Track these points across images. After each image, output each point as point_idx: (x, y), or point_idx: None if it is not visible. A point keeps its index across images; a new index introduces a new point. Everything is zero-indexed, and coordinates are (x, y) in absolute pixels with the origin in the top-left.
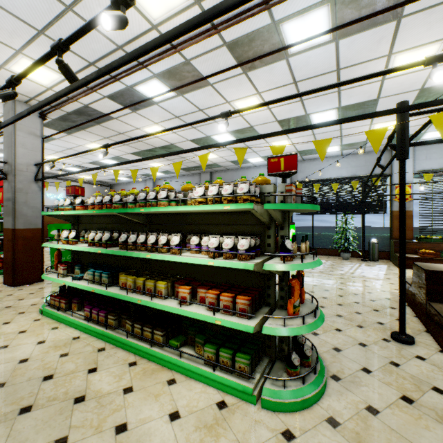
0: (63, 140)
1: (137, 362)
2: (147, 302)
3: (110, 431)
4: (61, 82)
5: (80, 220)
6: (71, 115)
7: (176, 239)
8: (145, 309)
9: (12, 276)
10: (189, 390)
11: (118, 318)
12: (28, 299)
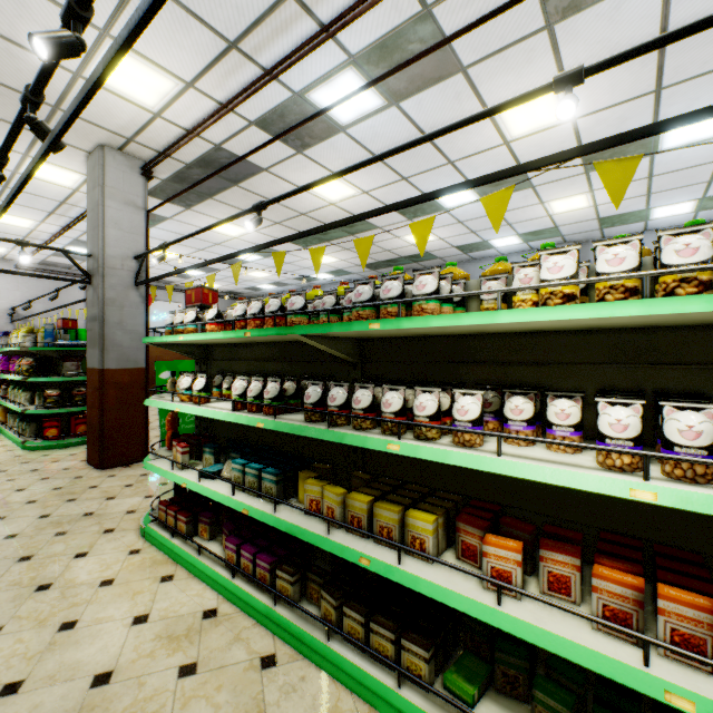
0: (178, 221)
1: None
2: (387, 569)
3: None
4: (178, 96)
5: (211, 353)
6: (192, 170)
7: (471, 405)
8: None
9: (99, 451)
10: None
11: (298, 578)
12: (121, 498)
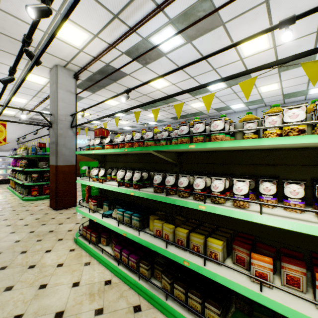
0: (89, 99)
1: None
2: (198, 268)
3: None
4: (90, 41)
5: (106, 158)
6: (96, 75)
7: (243, 187)
8: None
9: (55, 202)
10: None
11: (150, 267)
12: (65, 224)
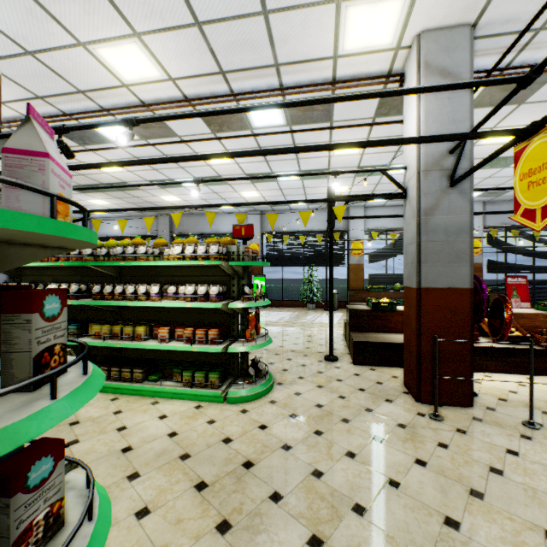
0: None
1: (118, 397)
2: (127, 345)
3: (113, 431)
4: None
5: (24, 272)
6: None
7: (156, 289)
8: (116, 358)
9: None
10: (171, 404)
11: None
12: None
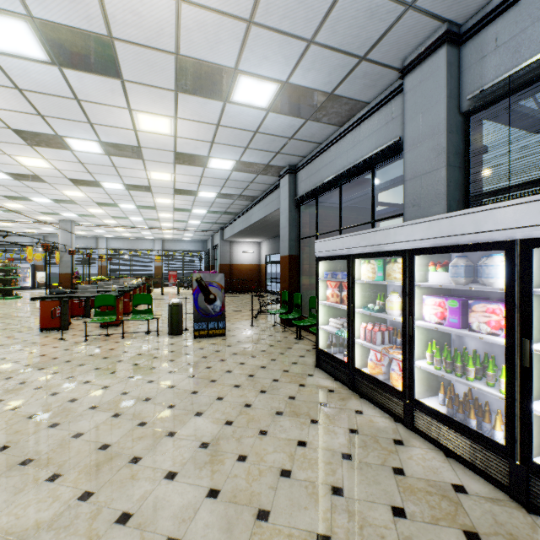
0: None
1: None
2: None
3: None
4: None
5: None
6: None
7: None
8: None
9: None
10: None
11: None
12: None
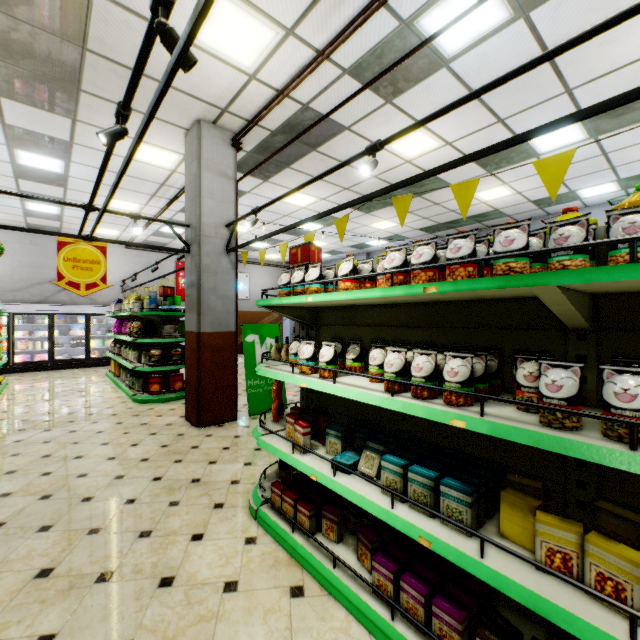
0: (255, 195)
1: None
2: None
3: None
4: (275, 50)
5: (321, 317)
6: (276, 138)
7: None
8: None
9: (197, 410)
10: None
11: None
12: (222, 463)
